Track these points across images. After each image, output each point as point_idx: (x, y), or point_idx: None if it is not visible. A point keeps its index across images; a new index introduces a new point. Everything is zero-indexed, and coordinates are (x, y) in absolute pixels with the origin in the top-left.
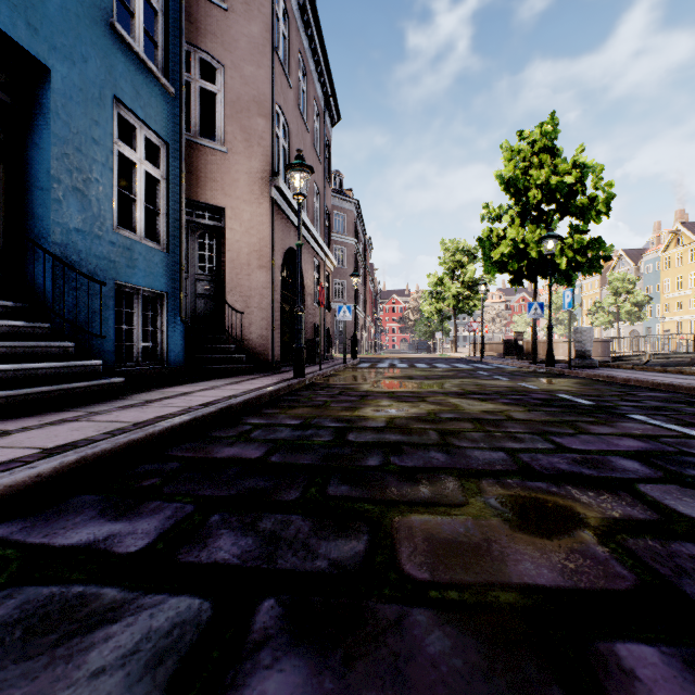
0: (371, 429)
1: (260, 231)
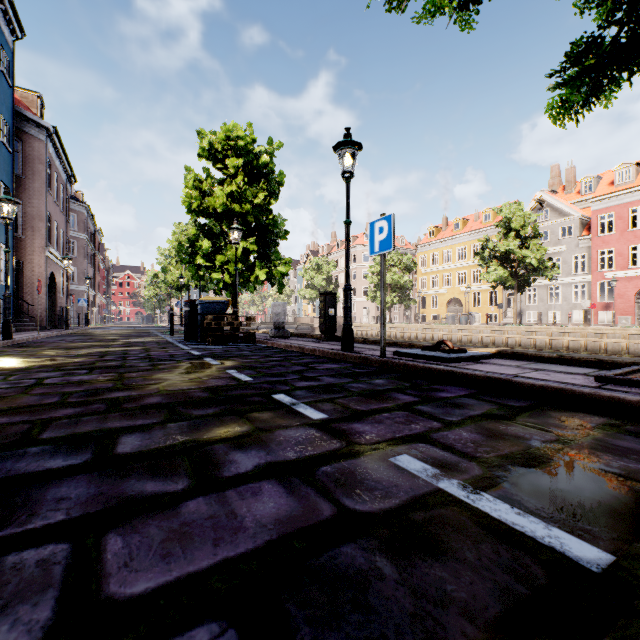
0: (97, 334)
1: (40, 270)
